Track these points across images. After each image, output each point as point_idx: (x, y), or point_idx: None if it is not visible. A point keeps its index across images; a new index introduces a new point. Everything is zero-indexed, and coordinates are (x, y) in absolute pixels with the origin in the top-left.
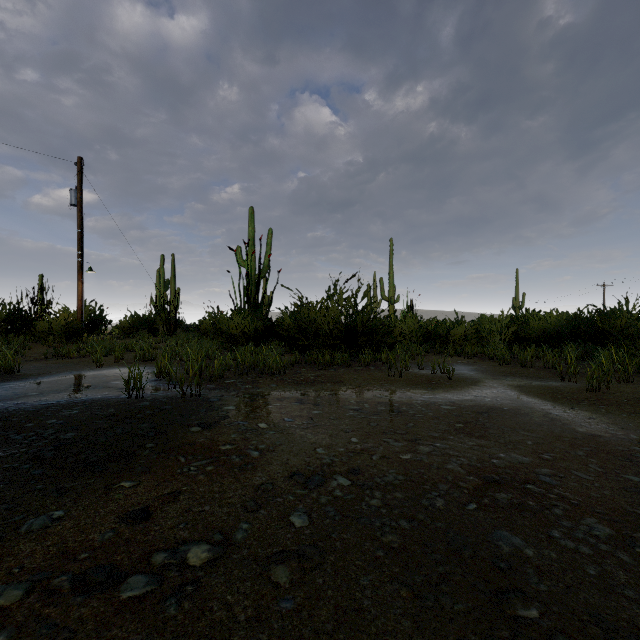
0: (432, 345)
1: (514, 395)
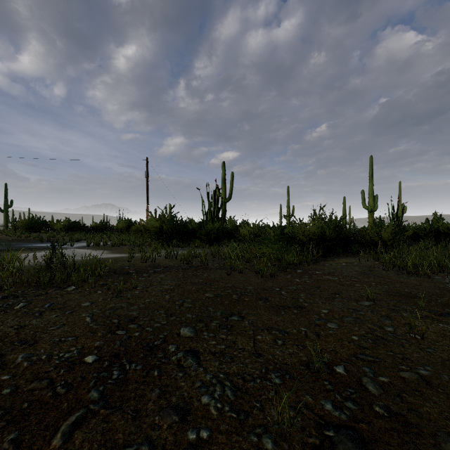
0: None
1: (113, 256)
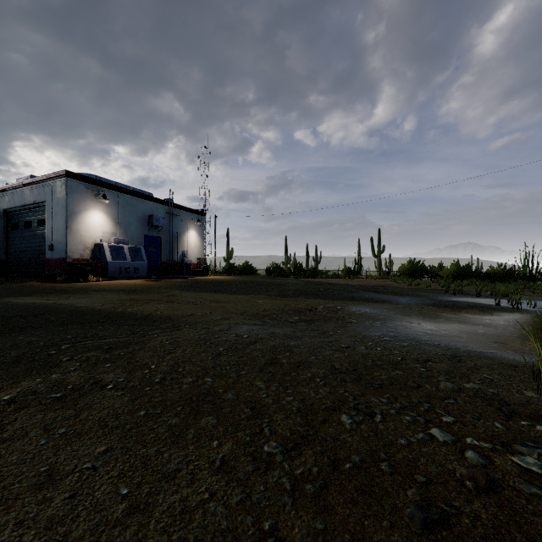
0: None
1: None
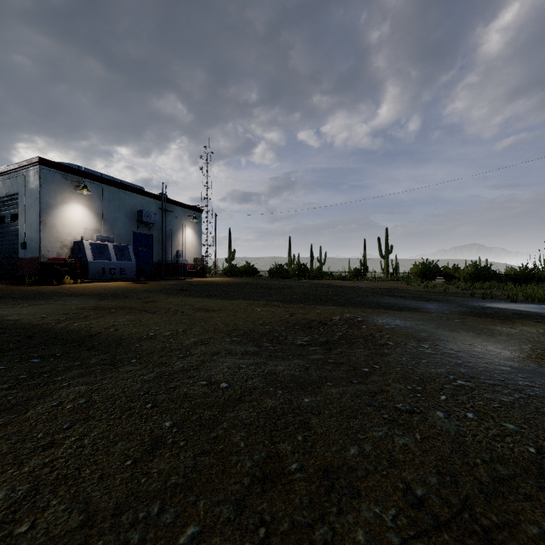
0: None
1: None
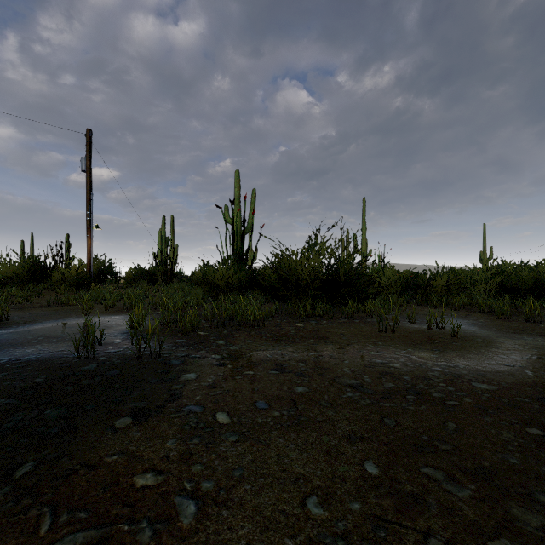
0: (410, 295)
1: None
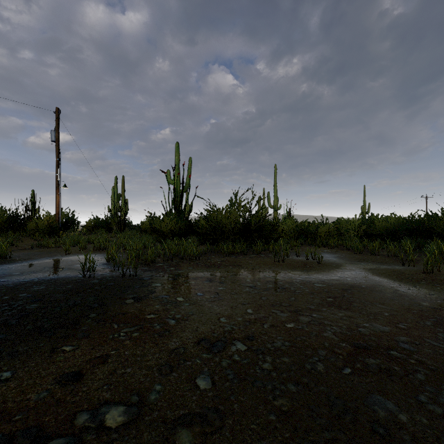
0: (305, 239)
1: (368, 276)
